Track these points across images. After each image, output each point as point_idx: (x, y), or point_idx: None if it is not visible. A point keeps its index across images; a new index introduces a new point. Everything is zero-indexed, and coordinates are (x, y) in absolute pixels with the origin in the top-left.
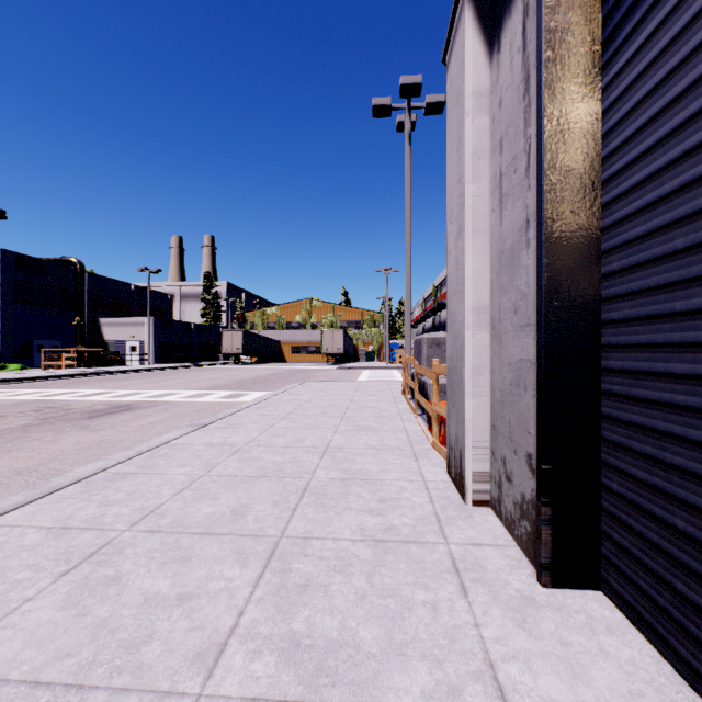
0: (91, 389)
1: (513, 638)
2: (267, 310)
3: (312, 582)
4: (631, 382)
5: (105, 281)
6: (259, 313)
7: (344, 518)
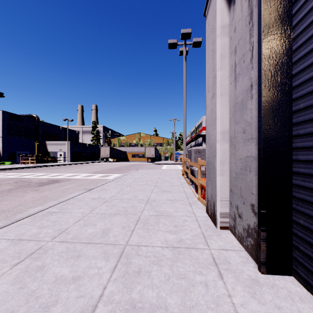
0: (41, 173)
1: (250, 304)
2: (120, 138)
3: (141, 270)
4: (312, 166)
5: (48, 125)
6: (117, 139)
7: (157, 235)
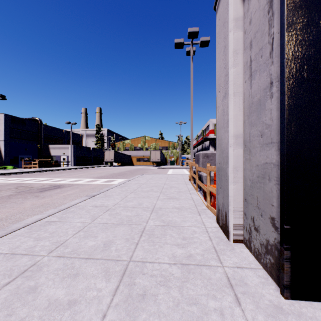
0: (43, 178)
1: None
2: (125, 142)
3: (147, 293)
4: None
5: (51, 128)
6: (121, 143)
7: (164, 249)
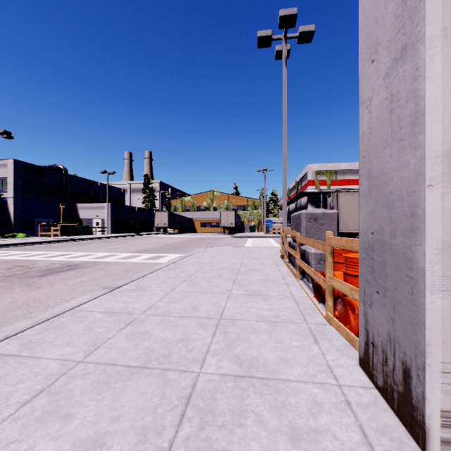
0: (59, 252)
1: None
2: (184, 199)
3: None
4: None
5: (81, 180)
6: (179, 200)
7: None
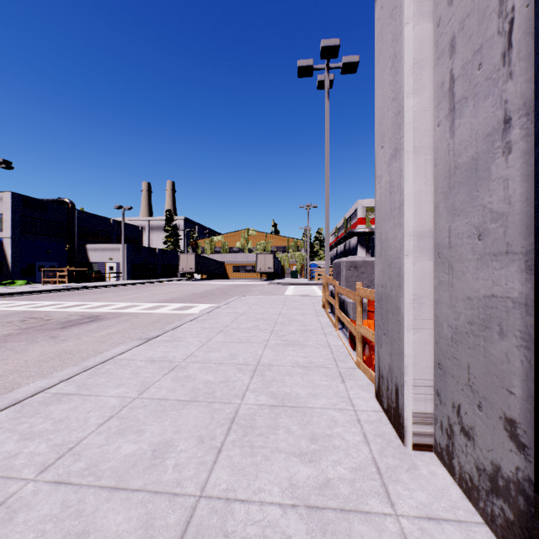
0: (73, 302)
1: None
2: (214, 238)
3: None
4: None
5: (91, 216)
6: (208, 240)
7: (273, 465)
